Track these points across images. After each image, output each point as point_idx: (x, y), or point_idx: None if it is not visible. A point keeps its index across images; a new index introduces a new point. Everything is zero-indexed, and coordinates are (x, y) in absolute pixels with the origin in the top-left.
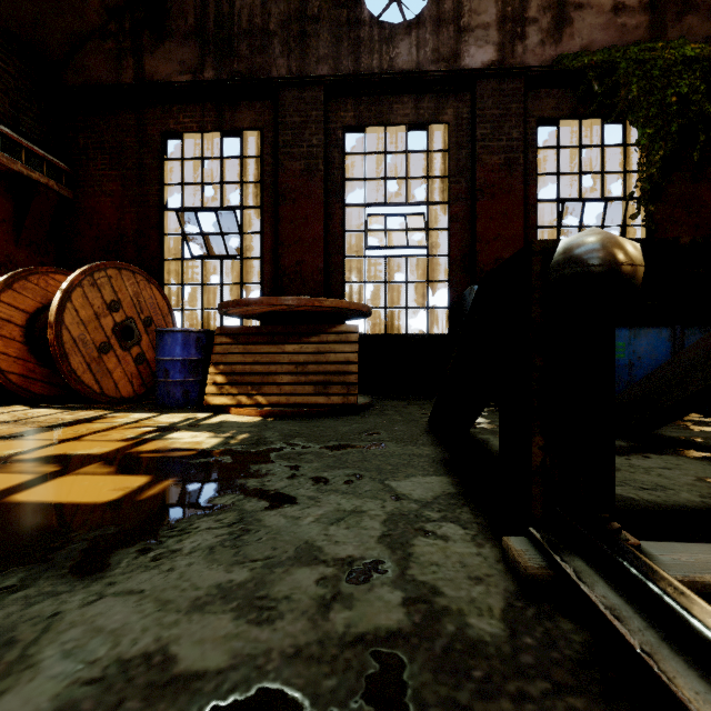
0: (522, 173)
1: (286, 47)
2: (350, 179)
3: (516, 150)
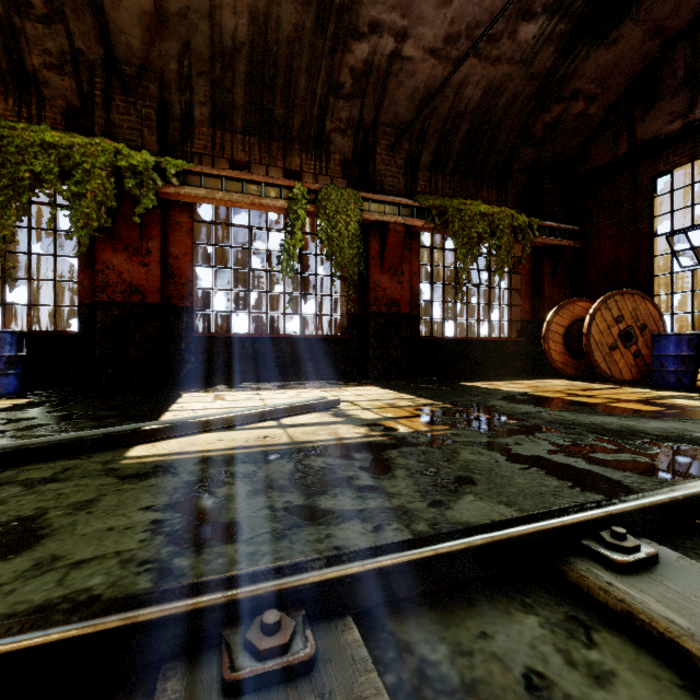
0: None
1: None
2: None
3: None
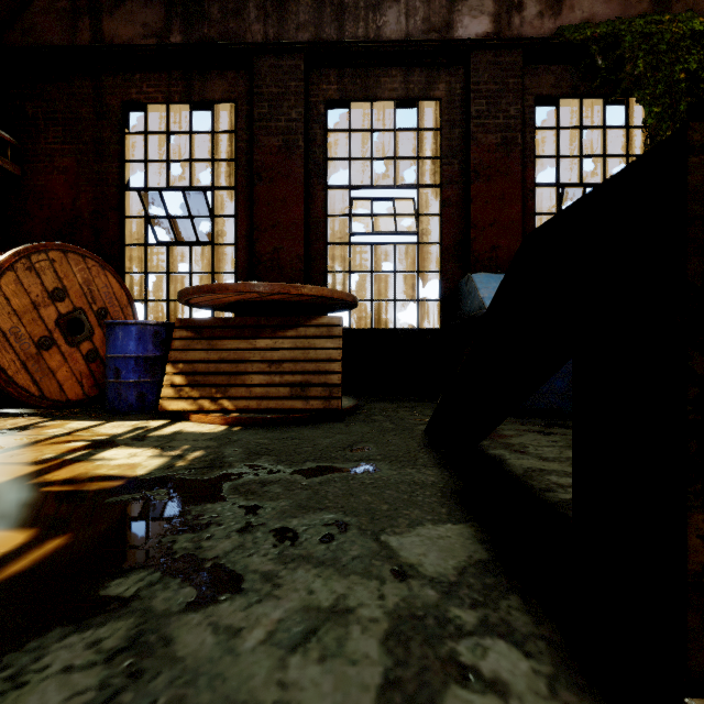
0: (520, 154)
1: (262, 11)
2: (333, 158)
3: (513, 129)
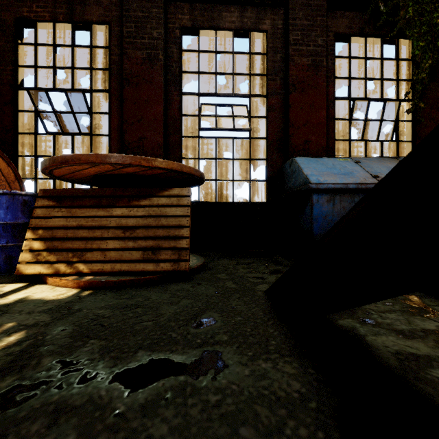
0: (325, 73)
1: None
2: (186, 71)
3: (320, 54)
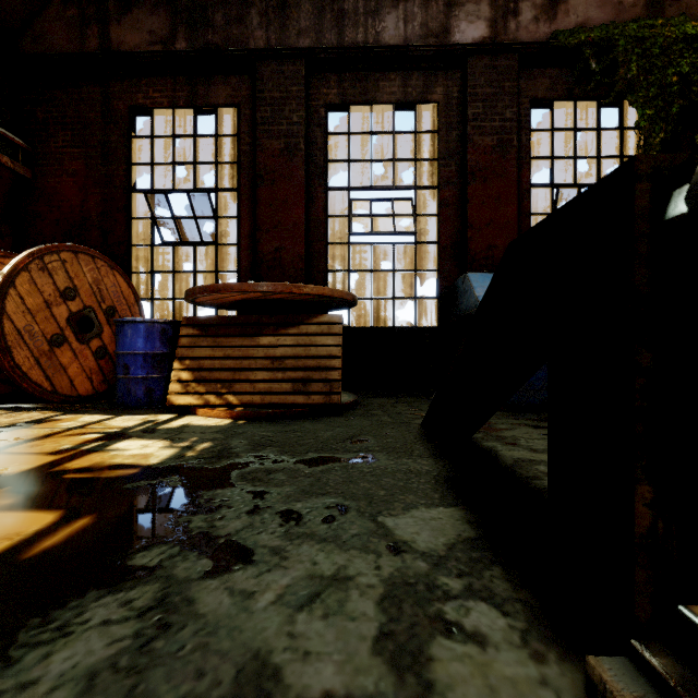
0: (516, 156)
1: (264, 18)
2: (333, 160)
3: (509, 131)
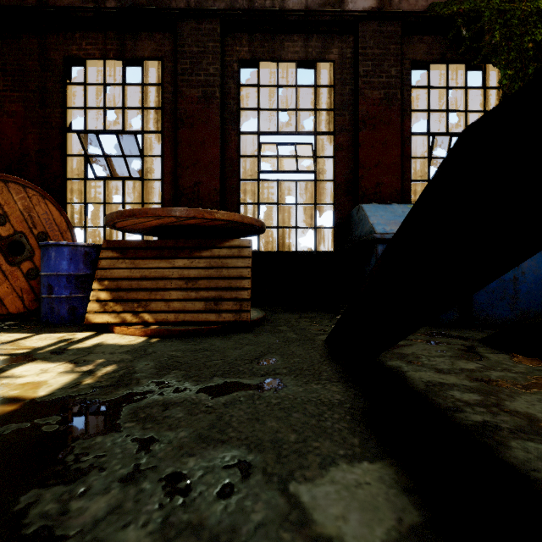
0: (400, 107)
1: None
2: (245, 109)
3: (394, 86)
